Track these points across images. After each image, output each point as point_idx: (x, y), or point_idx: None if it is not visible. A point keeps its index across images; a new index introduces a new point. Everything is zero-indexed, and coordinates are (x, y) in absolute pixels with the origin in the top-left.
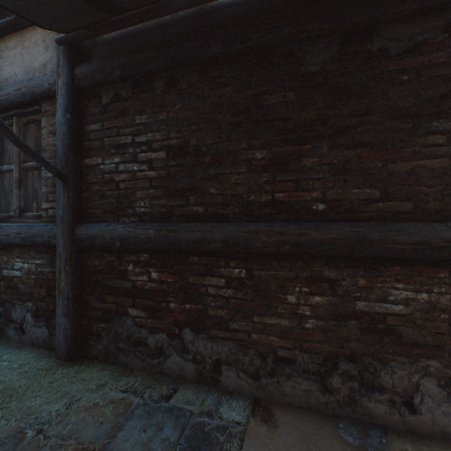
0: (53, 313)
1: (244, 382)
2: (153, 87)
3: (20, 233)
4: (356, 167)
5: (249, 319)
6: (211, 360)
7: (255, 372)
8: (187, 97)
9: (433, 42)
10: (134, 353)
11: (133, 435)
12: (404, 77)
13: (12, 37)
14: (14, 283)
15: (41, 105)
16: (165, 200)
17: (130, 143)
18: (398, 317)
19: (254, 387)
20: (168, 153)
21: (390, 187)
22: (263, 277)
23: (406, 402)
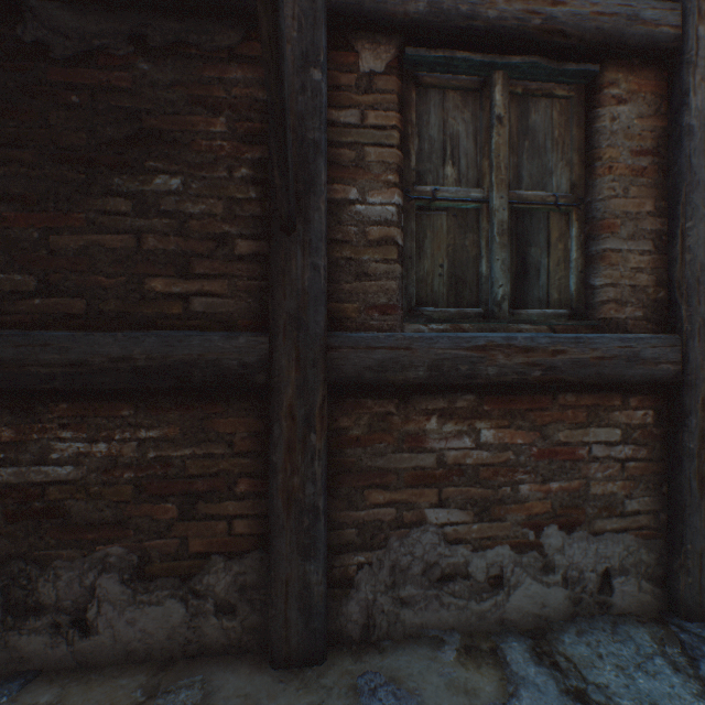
0: None
1: None
2: None
3: None
4: None
5: None
6: None
7: None
8: None
9: (115, 54)
10: None
11: None
12: (76, 99)
13: None
14: None
15: None
16: None
17: None
18: (67, 486)
19: None
20: None
21: (54, 274)
22: None
23: (79, 621)
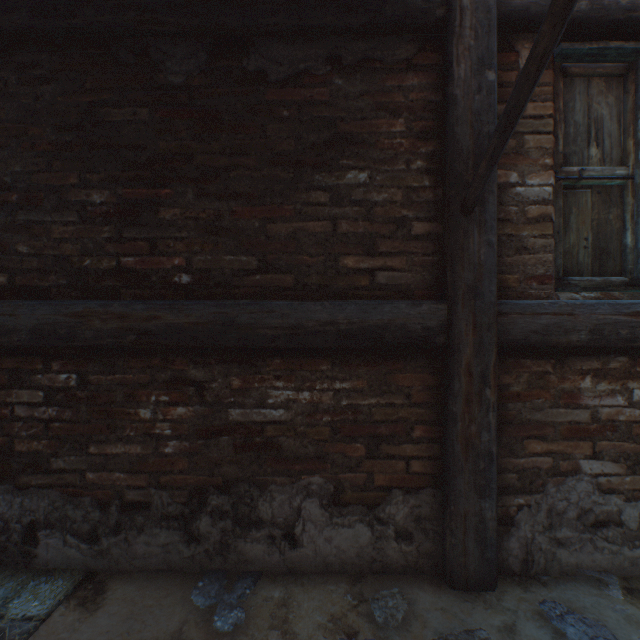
0: None
1: (75, 550)
2: None
3: None
4: (230, 225)
5: (84, 451)
6: (21, 525)
7: (92, 531)
8: None
9: (316, 74)
10: None
11: None
12: (286, 113)
13: None
14: None
15: None
16: None
17: None
18: (279, 425)
19: (91, 554)
20: None
21: (269, 255)
22: (105, 385)
23: (288, 535)
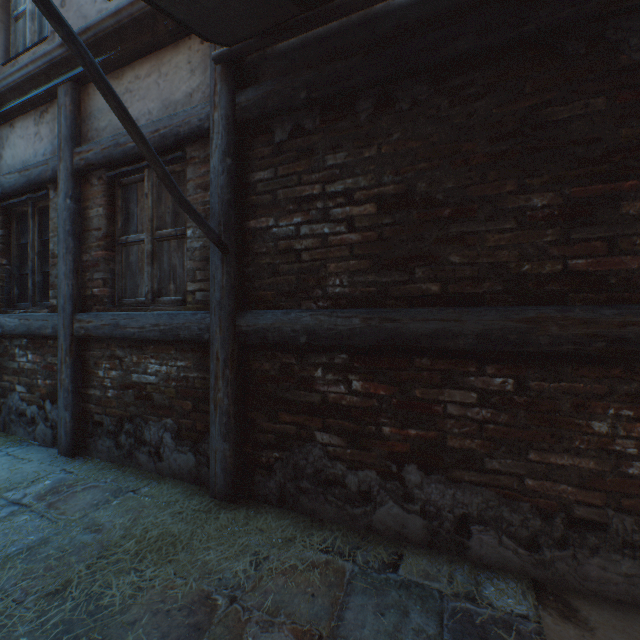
0: (202, 435)
1: (510, 552)
2: (354, 110)
3: (157, 325)
4: None
5: (520, 456)
6: (452, 515)
7: (531, 539)
8: (410, 121)
9: None
10: (325, 497)
11: (368, 619)
12: None
13: (144, 62)
14: (147, 392)
15: (183, 150)
16: (375, 275)
17: (317, 194)
18: None
19: (529, 561)
20: (379, 206)
21: None
22: (546, 392)
23: None
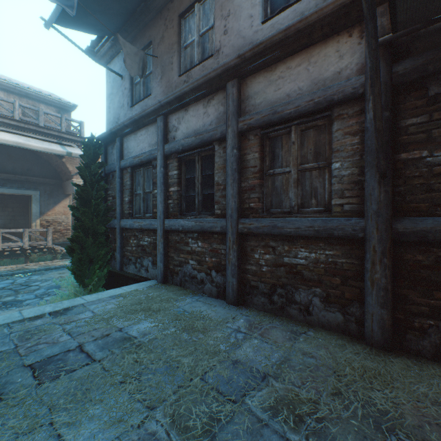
0: (350, 301)
1: None
2: None
3: (311, 226)
4: None
5: None
6: None
7: None
8: None
9: None
10: None
11: None
12: None
13: (294, 58)
14: (296, 270)
15: (329, 110)
16: None
17: None
18: None
19: None
20: None
21: None
22: None
23: None
